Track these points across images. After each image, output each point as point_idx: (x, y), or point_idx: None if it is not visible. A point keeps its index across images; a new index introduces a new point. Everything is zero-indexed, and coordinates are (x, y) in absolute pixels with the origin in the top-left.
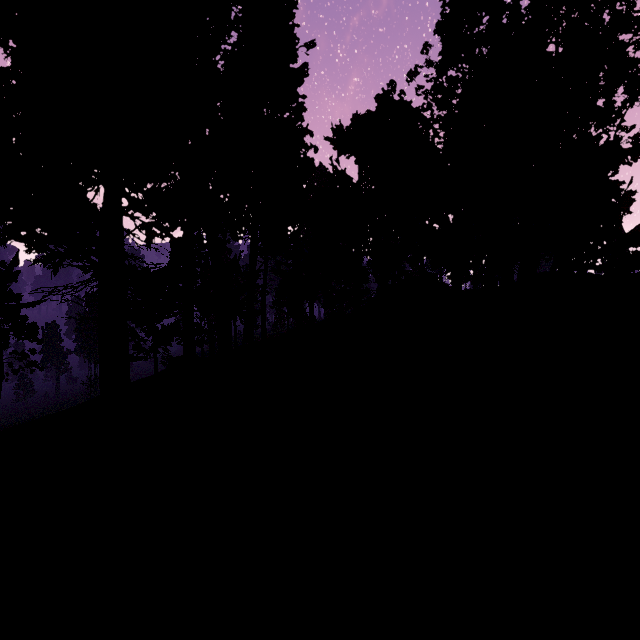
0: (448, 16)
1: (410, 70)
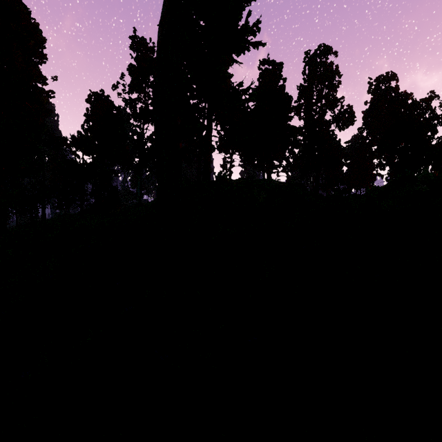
0: (133, 68)
1: (114, 84)
